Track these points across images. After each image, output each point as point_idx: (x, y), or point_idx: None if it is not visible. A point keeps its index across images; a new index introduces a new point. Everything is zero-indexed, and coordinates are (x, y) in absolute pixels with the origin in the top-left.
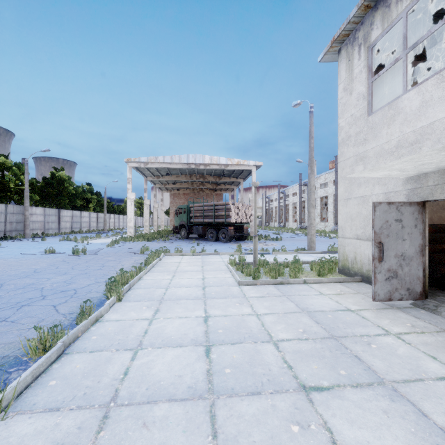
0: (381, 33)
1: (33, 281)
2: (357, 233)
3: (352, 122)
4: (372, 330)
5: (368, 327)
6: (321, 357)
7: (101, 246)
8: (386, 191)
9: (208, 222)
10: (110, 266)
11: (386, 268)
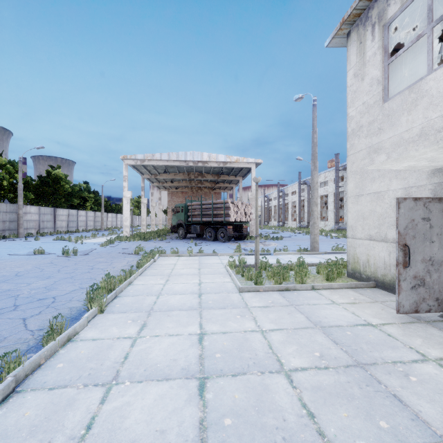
0: (399, 8)
1: (10, 286)
2: (370, 234)
3: (364, 111)
4: (404, 354)
5: (399, 350)
6: (350, 398)
7: (95, 246)
8: (406, 186)
9: (207, 221)
10: (100, 269)
11: (412, 275)
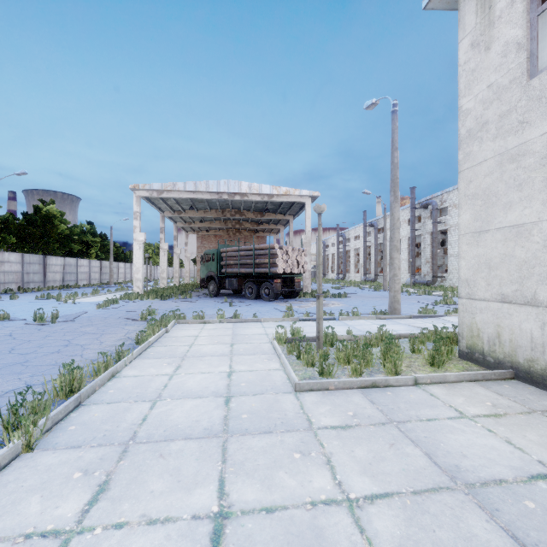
0: None
1: None
2: (502, 292)
3: (490, 98)
4: None
5: None
6: None
7: (90, 307)
8: None
9: (246, 273)
10: (79, 345)
11: None
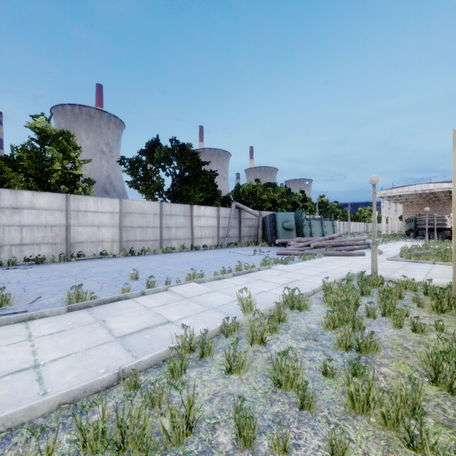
0: None
1: None
2: None
3: None
4: None
5: None
6: None
7: None
8: None
9: (431, 228)
10: None
11: None
